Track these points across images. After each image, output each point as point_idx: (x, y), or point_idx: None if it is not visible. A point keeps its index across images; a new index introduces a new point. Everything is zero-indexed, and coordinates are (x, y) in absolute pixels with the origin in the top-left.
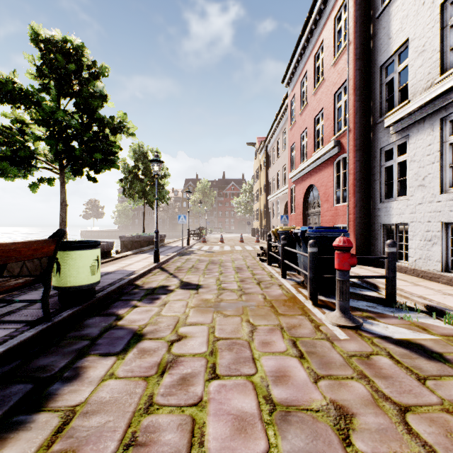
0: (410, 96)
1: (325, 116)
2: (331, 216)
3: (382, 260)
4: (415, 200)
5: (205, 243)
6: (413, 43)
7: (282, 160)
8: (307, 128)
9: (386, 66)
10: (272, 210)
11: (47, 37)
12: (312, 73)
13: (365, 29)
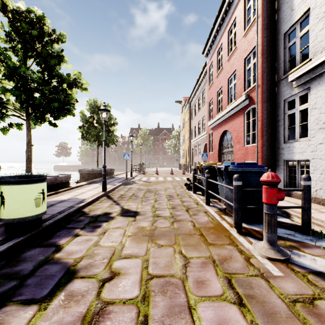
0: (311, 55)
1: (237, 76)
2: (242, 154)
3: None
4: (316, 141)
5: (144, 175)
6: (314, 11)
7: (202, 113)
8: (222, 87)
9: (289, 33)
10: (194, 150)
11: (14, 8)
12: (226, 44)
13: (271, 5)
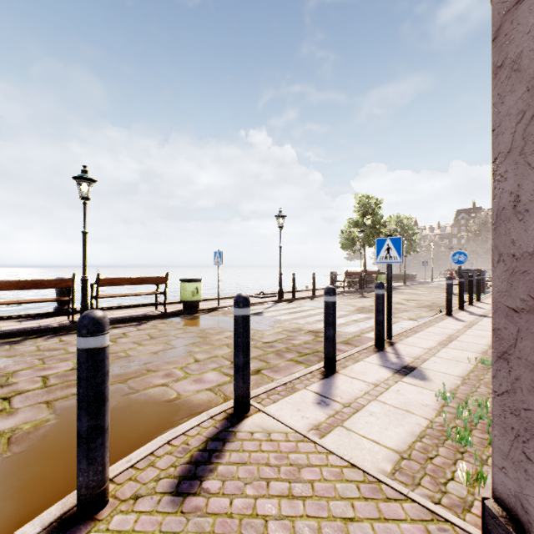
0: None
1: None
2: None
3: None
4: None
5: None
6: None
7: None
8: None
9: None
10: None
11: (360, 197)
12: None
13: None
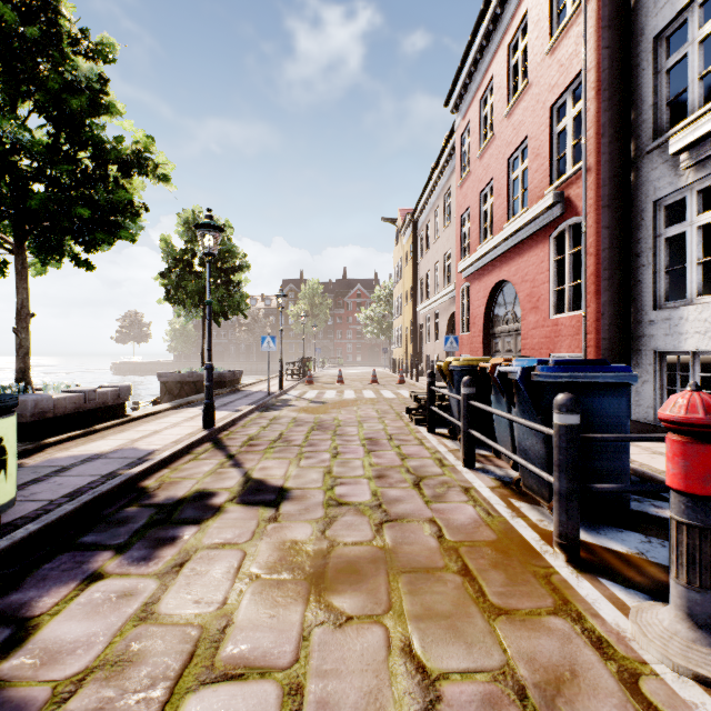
0: None
1: (532, 151)
2: (545, 338)
3: (659, 424)
4: None
5: (312, 385)
6: None
7: (444, 243)
8: (493, 179)
9: (668, 36)
10: (426, 329)
11: None
12: (504, 77)
13: None
